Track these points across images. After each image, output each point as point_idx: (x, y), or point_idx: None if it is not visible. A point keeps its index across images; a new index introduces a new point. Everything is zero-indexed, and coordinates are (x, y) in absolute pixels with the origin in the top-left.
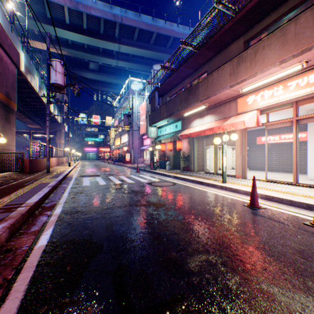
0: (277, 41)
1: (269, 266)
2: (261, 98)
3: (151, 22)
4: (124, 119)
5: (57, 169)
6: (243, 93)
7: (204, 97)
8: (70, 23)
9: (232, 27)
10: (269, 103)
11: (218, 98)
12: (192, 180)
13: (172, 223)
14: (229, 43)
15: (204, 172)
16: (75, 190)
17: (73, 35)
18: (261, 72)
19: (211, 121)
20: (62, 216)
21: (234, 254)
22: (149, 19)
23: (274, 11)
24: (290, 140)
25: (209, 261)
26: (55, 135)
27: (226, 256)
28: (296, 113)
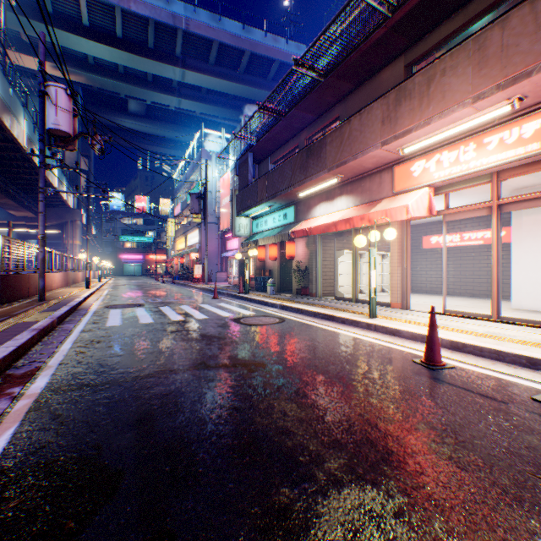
0: (469, 60)
1: (499, 516)
2: (436, 165)
3: (241, 32)
4: (191, 203)
5: (62, 294)
6: (405, 156)
7: (336, 163)
8: (91, 24)
9: (386, 37)
10: (451, 174)
11: (360, 165)
12: (314, 312)
13: (280, 408)
14: (380, 67)
15: (335, 297)
16: (88, 336)
17: (96, 47)
18: (439, 116)
19: (348, 206)
20: (43, 398)
21: (417, 484)
22: (237, 28)
23: (459, 11)
24: (479, 242)
25: (366, 510)
26: (63, 230)
27: (402, 491)
28: (498, 193)
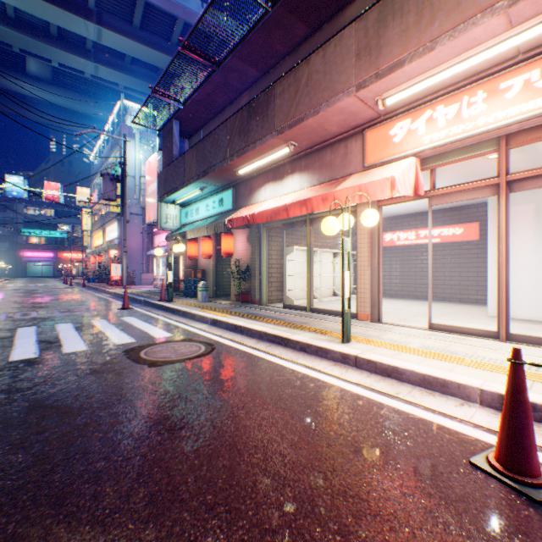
0: None
1: None
2: (427, 125)
3: None
4: (104, 186)
5: None
6: (382, 116)
7: (290, 122)
8: None
9: None
10: (450, 136)
11: (321, 127)
12: (259, 332)
13: None
14: (345, 3)
15: (285, 305)
16: None
17: None
18: (450, 35)
19: (302, 187)
20: None
21: None
22: None
23: None
24: (436, 240)
25: None
26: None
27: None
28: (507, 166)
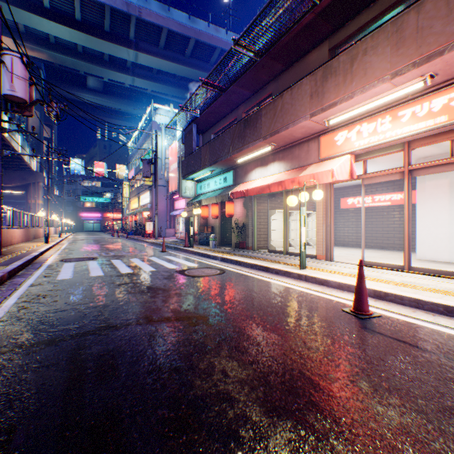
0: (388, 41)
1: None
2: (357, 135)
3: (187, 22)
4: (143, 168)
5: (21, 248)
6: (330, 127)
7: (270, 133)
8: (51, 7)
9: (314, 22)
10: (370, 143)
11: (291, 135)
12: (251, 264)
13: (221, 368)
14: (308, 50)
15: (269, 250)
16: (35, 290)
17: (57, 28)
18: (361, 91)
19: (280, 171)
20: None
21: None
22: (183, 18)
23: (376, 2)
24: (387, 203)
25: None
26: (27, 190)
27: None
28: (409, 160)
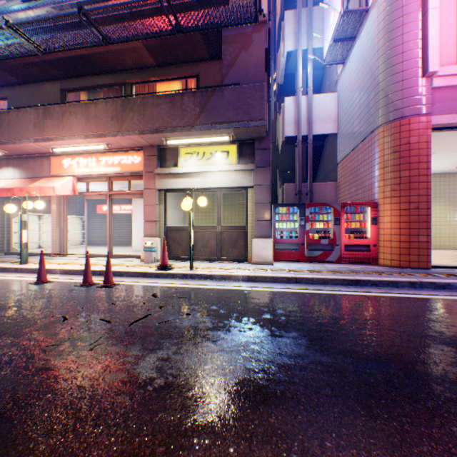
0: (83, 114)
1: None
2: (78, 164)
3: None
4: None
5: None
6: (59, 152)
7: None
8: None
9: (43, 64)
10: (85, 172)
11: (22, 149)
12: None
13: None
14: (44, 80)
15: (7, 253)
16: None
17: None
18: (70, 138)
19: (16, 177)
20: None
21: None
22: None
23: (92, 77)
24: (130, 212)
25: None
26: None
27: None
28: (111, 188)
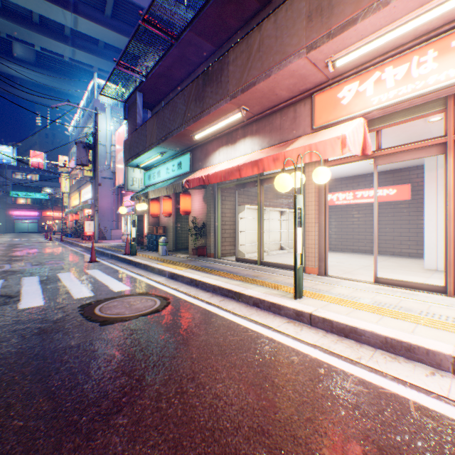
0: None
1: None
2: (376, 86)
3: None
4: (78, 153)
5: None
6: (330, 79)
7: (242, 87)
8: None
9: None
10: (399, 96)
11: (272, 91)
12: (213, 286)
13: None
14: None
15: (237, 259)
16: None
17: None
18: None
19: (253, 150)
20: None
21: None
22: None
23: None
24: (371, 200)
25: None
26: None
27: None
28: None
